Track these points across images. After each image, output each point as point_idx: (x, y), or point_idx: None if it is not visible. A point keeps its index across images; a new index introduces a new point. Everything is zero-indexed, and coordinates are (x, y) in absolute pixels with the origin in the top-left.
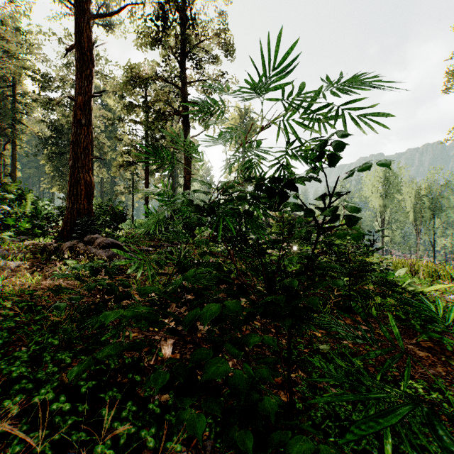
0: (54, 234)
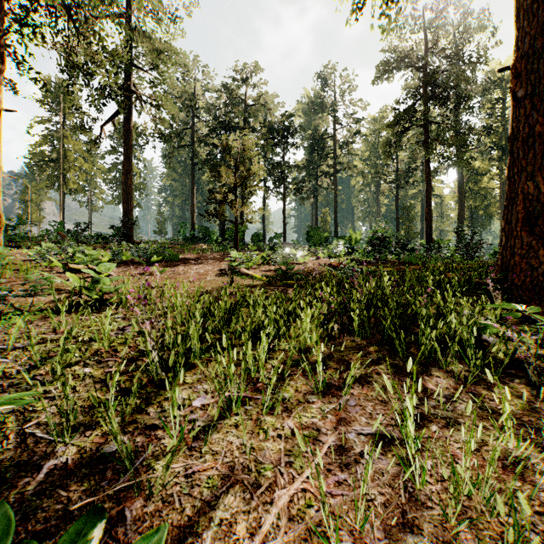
0: None
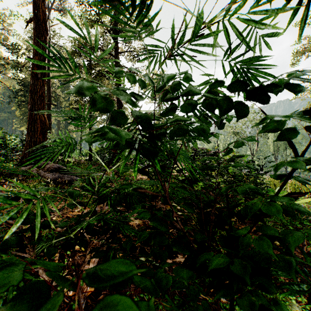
0: (17, 161)
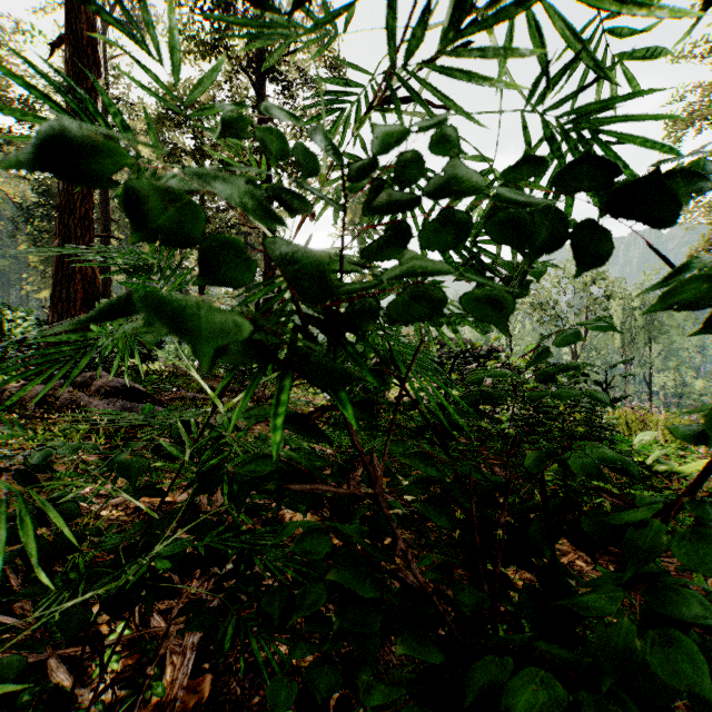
0: None
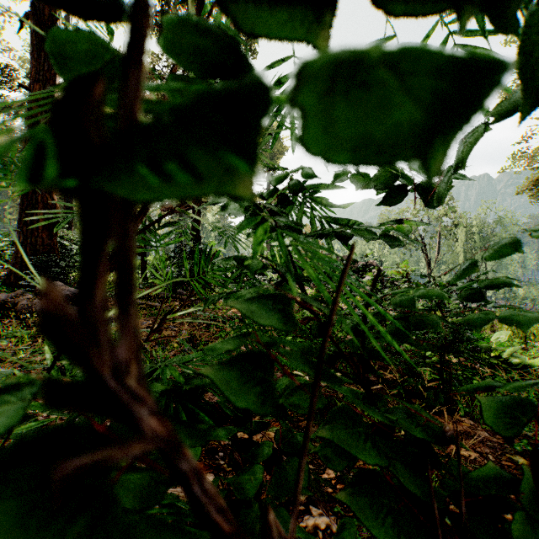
0: (2, 280)
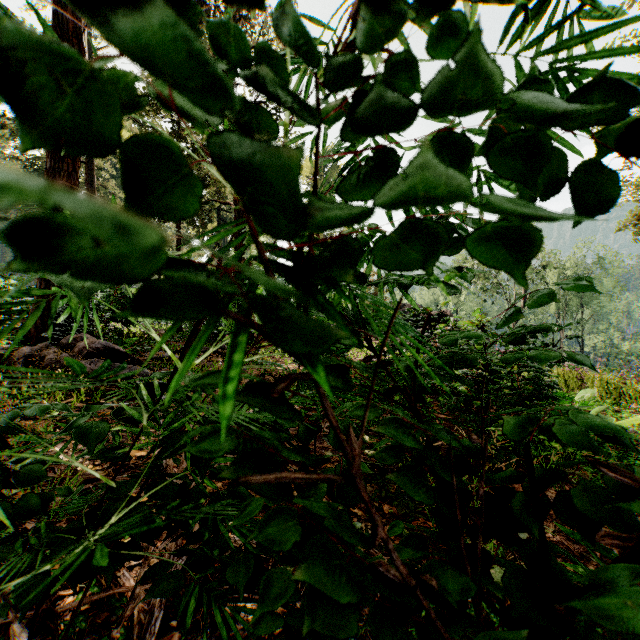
0: None
